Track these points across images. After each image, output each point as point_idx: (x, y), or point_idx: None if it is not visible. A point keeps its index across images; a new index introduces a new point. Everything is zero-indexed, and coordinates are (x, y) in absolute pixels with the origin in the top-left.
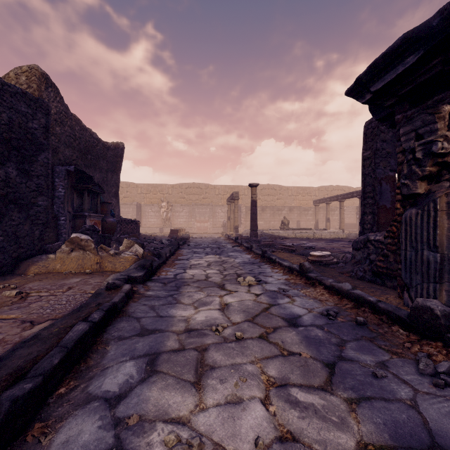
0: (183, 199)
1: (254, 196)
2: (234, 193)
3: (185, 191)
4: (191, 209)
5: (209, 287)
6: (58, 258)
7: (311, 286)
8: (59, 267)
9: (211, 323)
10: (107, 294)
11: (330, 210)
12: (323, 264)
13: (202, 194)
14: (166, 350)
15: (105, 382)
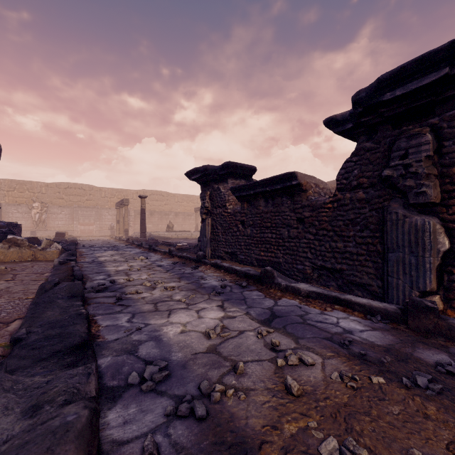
0: (61, 200)
1: (143, 205)
2: (124, 200)
3: (65, 191)
4: (72, 211)
5: (119, 262)
6: (0, 252)
7: (172, 258)
8: (2, 258)
9: (126, 269)
10: (64, 265)
11: None
12: (183, 250)
13: (85, 195)
14: (112, 274)
15: (97, 278)
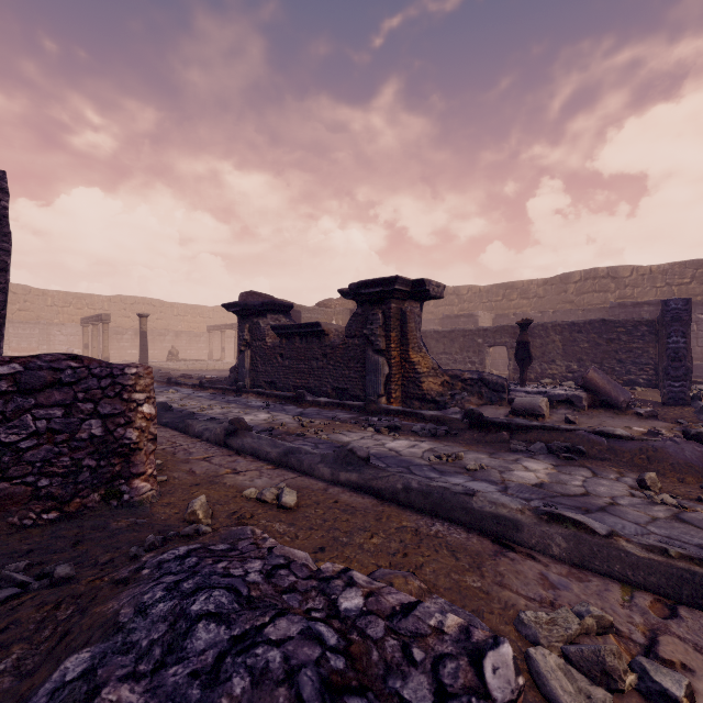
0: None
1: (144, 327)
2: (104, 315)
3: None
4: None
5: None
6: None
7: (206, 390)
8: None
9: (168, 400)
10: None
11: (226, 337)
12: (213, 382)
13: (16, 303)
14: None
15: None
